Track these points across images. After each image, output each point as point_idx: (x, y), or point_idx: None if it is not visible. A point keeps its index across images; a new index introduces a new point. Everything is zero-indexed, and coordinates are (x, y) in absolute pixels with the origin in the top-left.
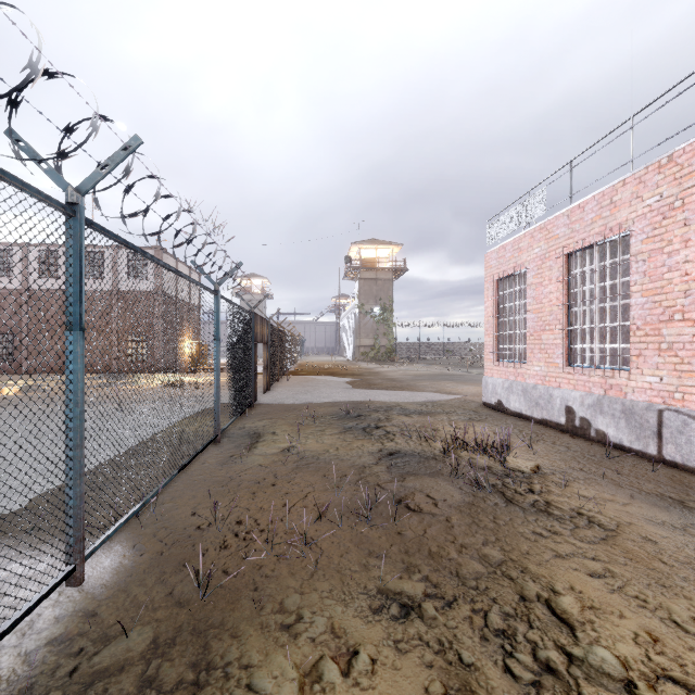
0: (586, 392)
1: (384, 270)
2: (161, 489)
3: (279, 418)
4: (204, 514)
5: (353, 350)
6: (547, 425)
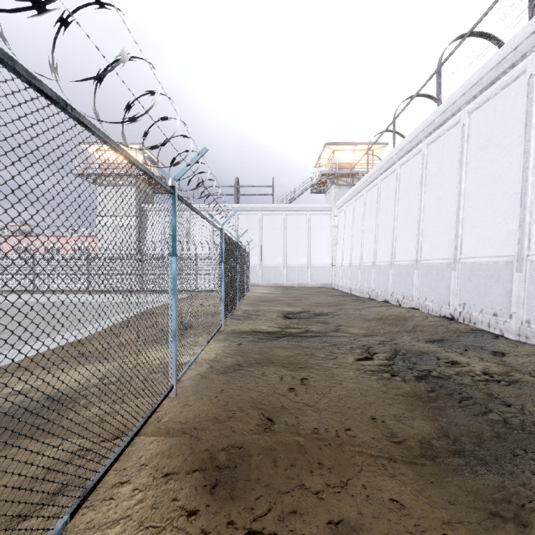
0: None
1: None
2: None
3: None
4: None
5: None
6: None
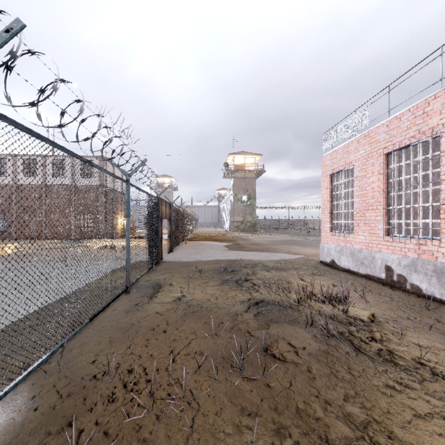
0: (403, 255)
1: (250, 172)
2: (71, 337)
3: (176, 272)
4: (103, 361)
5: (229, 224)
6: (370, 278)
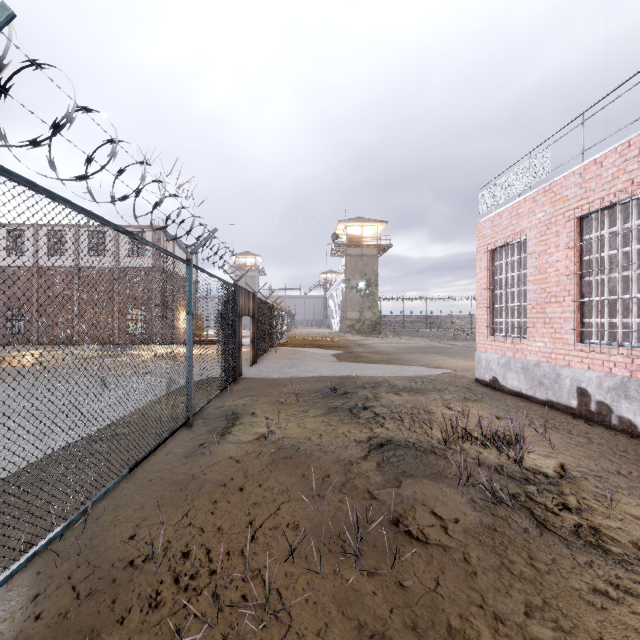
0: (605, 373)
1: (370, 247)
2: (100, 498)
3: (261, 395)
4: (145, 537)
5: (340, 322)
6: (554, 407)
